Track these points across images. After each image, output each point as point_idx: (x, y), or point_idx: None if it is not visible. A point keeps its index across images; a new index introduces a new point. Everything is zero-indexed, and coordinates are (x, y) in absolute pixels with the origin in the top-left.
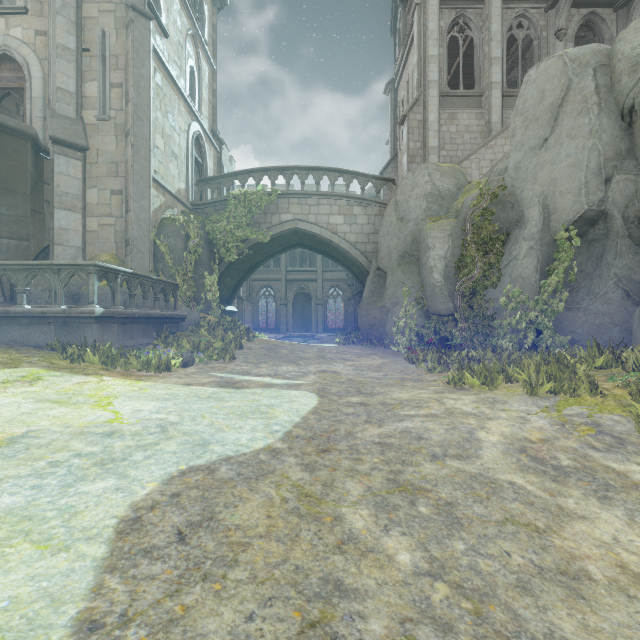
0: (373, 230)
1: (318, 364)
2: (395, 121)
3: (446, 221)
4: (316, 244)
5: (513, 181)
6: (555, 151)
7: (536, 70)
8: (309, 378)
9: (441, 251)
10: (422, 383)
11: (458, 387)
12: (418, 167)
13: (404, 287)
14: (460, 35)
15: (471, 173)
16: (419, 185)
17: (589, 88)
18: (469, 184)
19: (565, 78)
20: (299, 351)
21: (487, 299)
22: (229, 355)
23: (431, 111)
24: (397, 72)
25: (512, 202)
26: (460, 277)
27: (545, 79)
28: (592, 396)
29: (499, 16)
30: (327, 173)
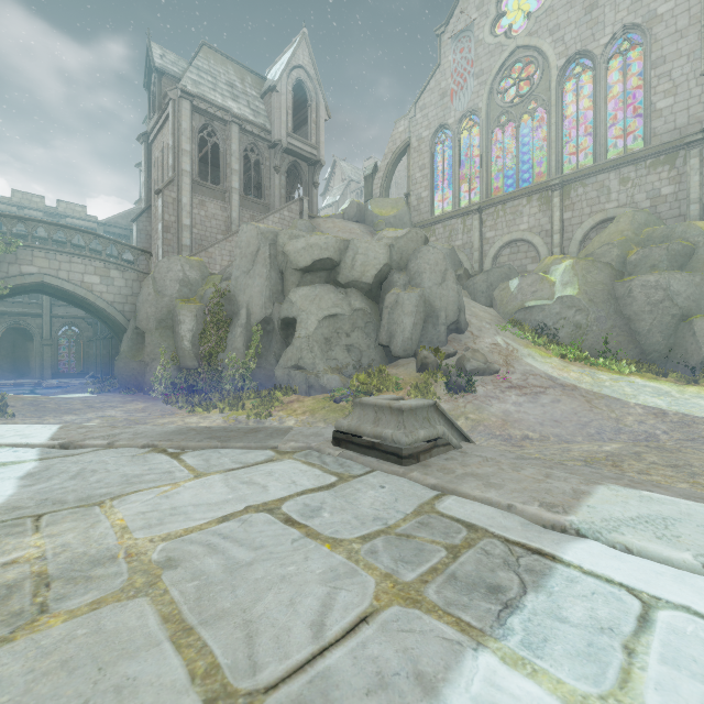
0: (131, 293)
1: (94, 412)
2: (150, 173)
3: (193, 305)
4: (63, 294)
5: (234, 288)
6: (253, 280)
7: (246, 227)
8: (96, 421)
9: (190, 326)
10: (175, 415)
11: (193, 414)
12: (173, 256)
13: (162, 347)
14: (209, 139)
15: (216, 258)
16: (174, 271)
17: (267, 254)
18: (211, 276)
19: (258, 241)
20: (65, 404)
21: (220, 359)
22: (11, 413)
23: (185, 195)
24: (152, 130)
25: (234, 300)
26: (202, 345)
27: (250, 235)
28: (242, 410)
29: (238, 140)
30: (81, 233)
